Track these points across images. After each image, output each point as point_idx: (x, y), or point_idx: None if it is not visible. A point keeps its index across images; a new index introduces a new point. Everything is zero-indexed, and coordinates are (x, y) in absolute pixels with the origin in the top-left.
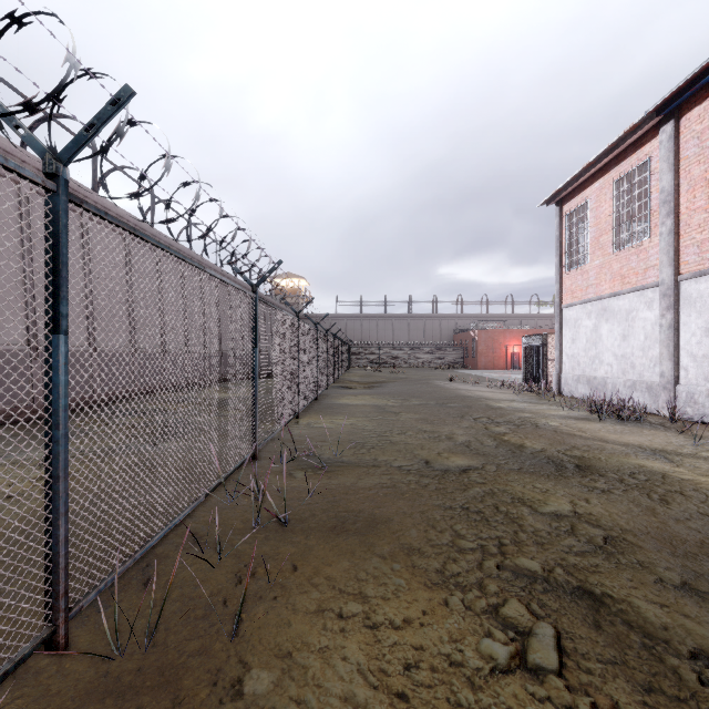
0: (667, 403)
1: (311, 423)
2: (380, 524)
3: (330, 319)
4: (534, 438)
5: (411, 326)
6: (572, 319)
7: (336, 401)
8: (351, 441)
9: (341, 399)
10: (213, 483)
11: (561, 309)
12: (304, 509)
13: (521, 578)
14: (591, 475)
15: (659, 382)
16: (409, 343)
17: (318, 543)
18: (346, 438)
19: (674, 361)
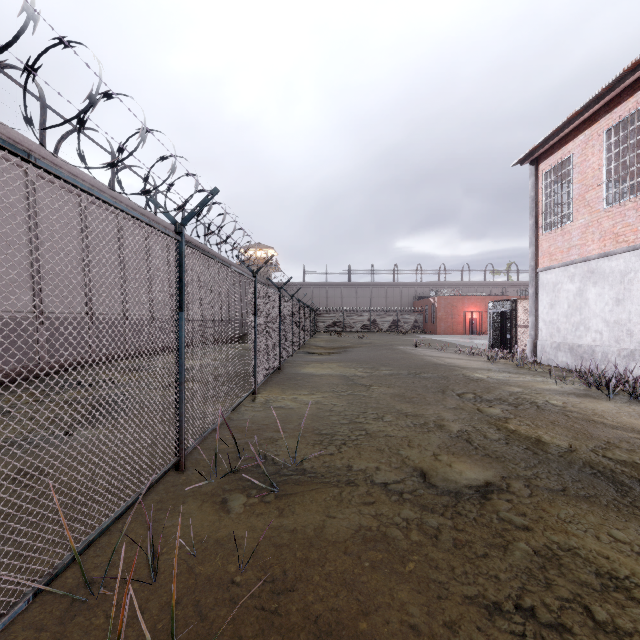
0: None
1: (270, 401)
2: None
3: (297, 287)
4: (547, 426)
5: (373, 293)
6: (550, 283)
7: (300, 370)
8: (316, 432)
9: (306, 367)
10: (65, 554)
11: (536, 273)
12: (223, 617)
13: None
14: None
15: None
16: (372, 310)
17: None
18: (309, 426)
19: None
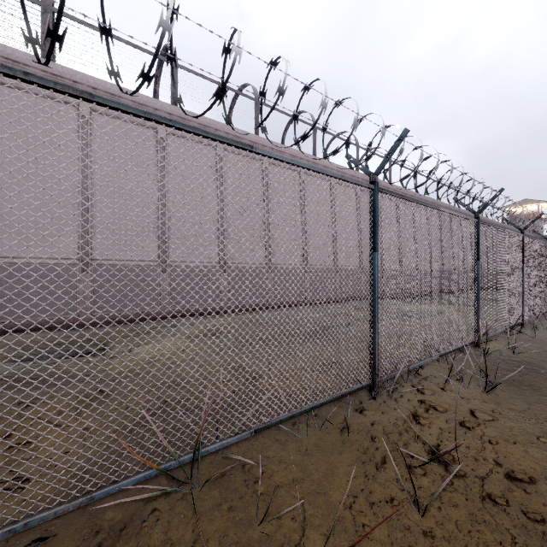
0: None
1: None
2: None
3: None
4: None
5: None
6: None
7: None
8: None
9: None
10: (538, 313)
11: None
12: None
13: None
14: None
15: None
16: None
17: None
18: None
19: None
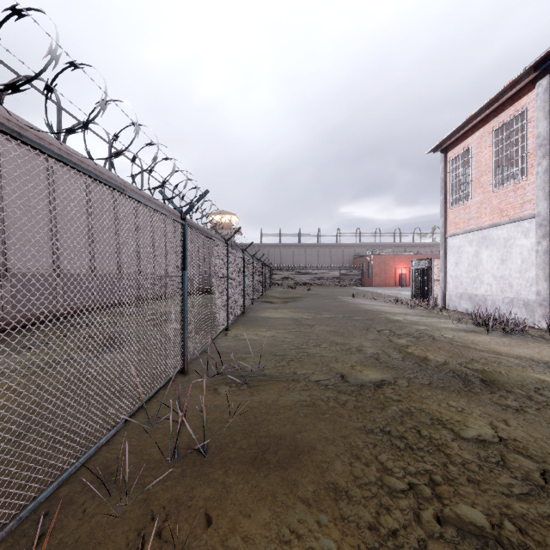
0: (543, 318)
1: (238, 335)
2: (302, 455)
3: (256, 247)
4: (434, 350)
5: (320, 252)
6: (455, 246)
7: (260, 314)
8: (272, 353)
9: (264, 312)
10: (135, 405)
11: (445, 238)
12: (224, 433)
13: (469, 539)
14: (498, 391)
15: (535, 300)
16: (318, 266)
17: (237, 481)
18: (268, 350)
19: (549, 282)
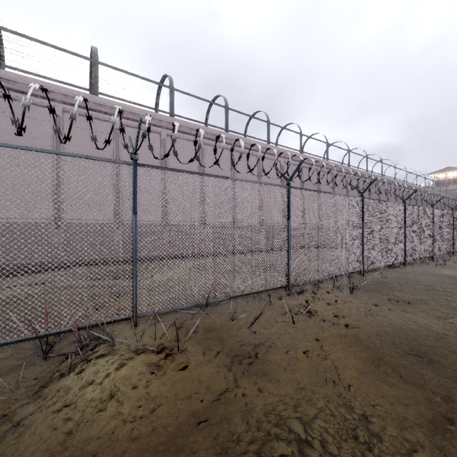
0: None
1: None
2: None
3: None
4: None
5: None
6: None
7: None
8: None
9: None
10: (421, 257)
11: None
12: (451, 264)
13: None
14: None
15: None
16: None
17: (455, 267)
18: None
19: None
